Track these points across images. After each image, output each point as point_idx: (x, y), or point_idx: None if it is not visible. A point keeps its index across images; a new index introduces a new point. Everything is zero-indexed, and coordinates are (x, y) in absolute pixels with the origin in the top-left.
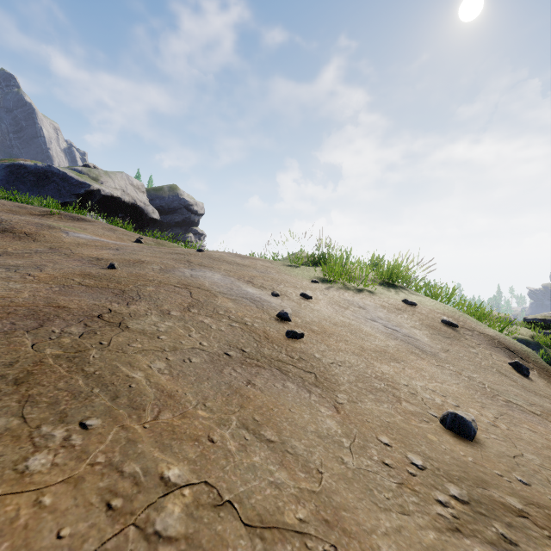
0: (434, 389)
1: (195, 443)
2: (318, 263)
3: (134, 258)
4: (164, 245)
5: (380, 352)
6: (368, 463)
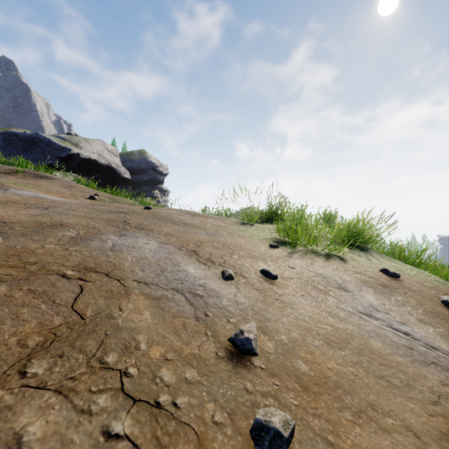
0: None
1: None
2: (271, 220)
3: (54, 220)
4: (118, 202)
5: None
6: None
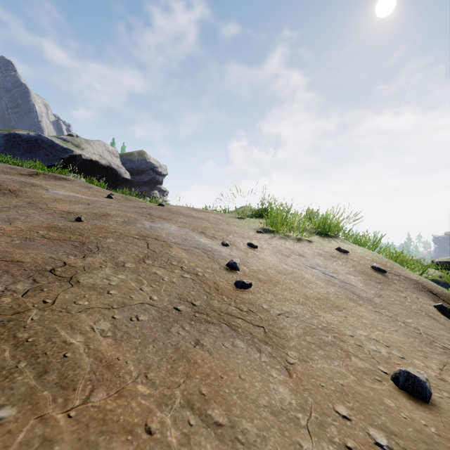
0: (377, 339)
1: (128, 437)
2: (262, 216)
3: (102, 212)
4: (131, 200)
5: (323, 300)
6: (329, 449)
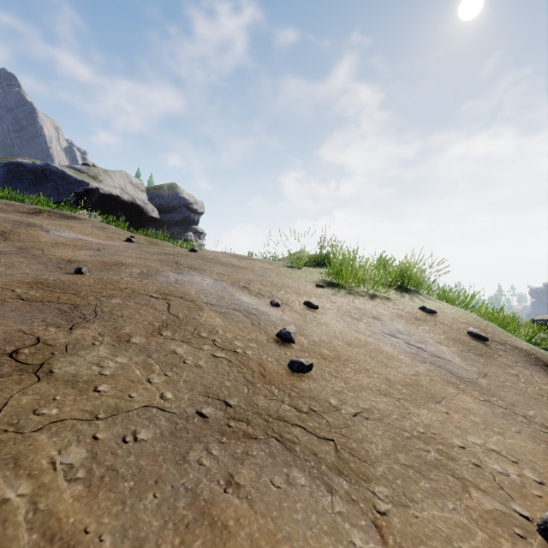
0: (498, 449)
1: None
2: (322, 264)
3: (114, 260)
4: (156, 245)
5: (412, 386)
6: None
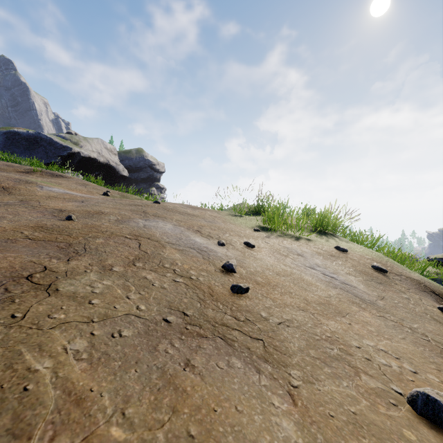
0: (385, 349)
1: None
2: (259, 213)
3: (95, 210)
4: (127, 198)
5: (324, 304)
6: None
